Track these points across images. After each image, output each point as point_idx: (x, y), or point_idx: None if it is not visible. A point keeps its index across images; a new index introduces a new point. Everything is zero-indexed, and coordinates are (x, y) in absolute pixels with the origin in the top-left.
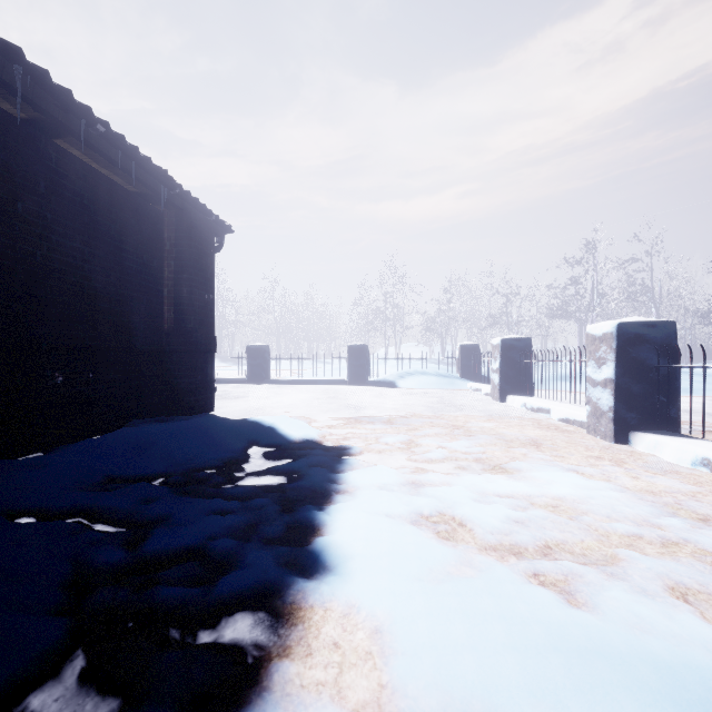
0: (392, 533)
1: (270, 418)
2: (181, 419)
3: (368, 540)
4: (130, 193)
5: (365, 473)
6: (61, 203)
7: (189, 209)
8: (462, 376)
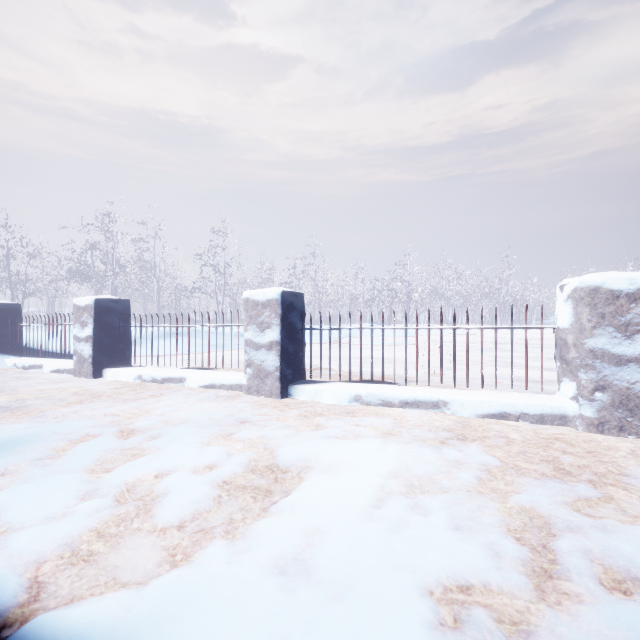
0: None
1: None
2: None
3: None
4: None
5: None
6: None
7: None
8: None
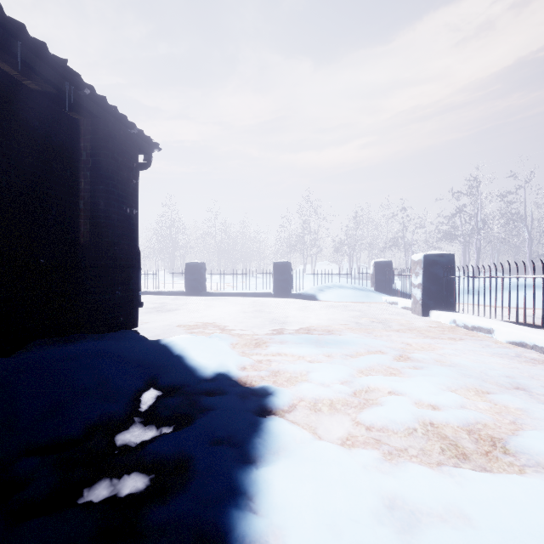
0: None
1: (184, 342)
2: (93, 340)
3: None
4: (32, 91)
5: (300, 481)
6: None
7: (107, 118)
8: (376, 290)
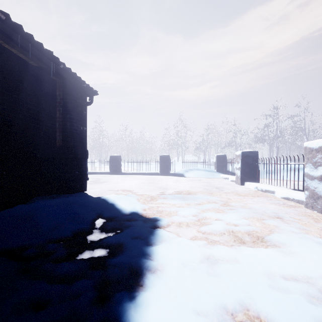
0: None
1: (113, 197)
2: (64, 197)
3: None
4: (33, 66)
5: (171, 249)
6: None
7: (71, 79)
8: (217, 171)
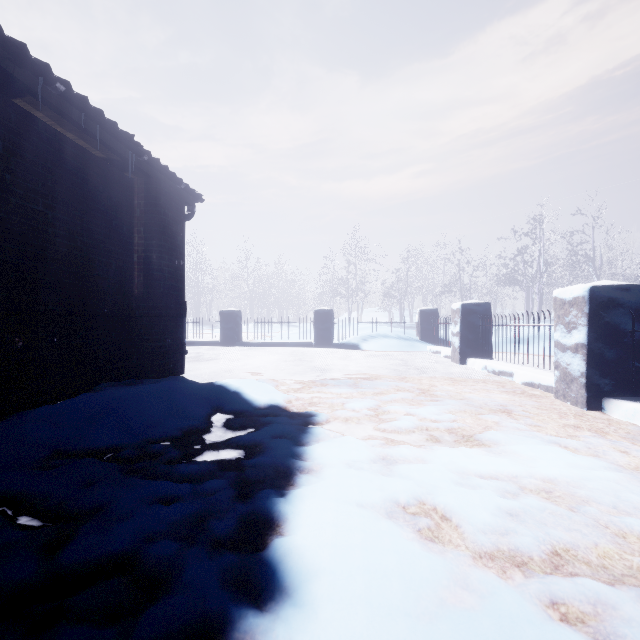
0: (365, 534)
1: (237, 382)
2: (150, 383)
3: (337, 547)
4: (98, 158)
5: (332, 447)
6: (22, 164)
7: (159, 177)
8: (421, 339)
